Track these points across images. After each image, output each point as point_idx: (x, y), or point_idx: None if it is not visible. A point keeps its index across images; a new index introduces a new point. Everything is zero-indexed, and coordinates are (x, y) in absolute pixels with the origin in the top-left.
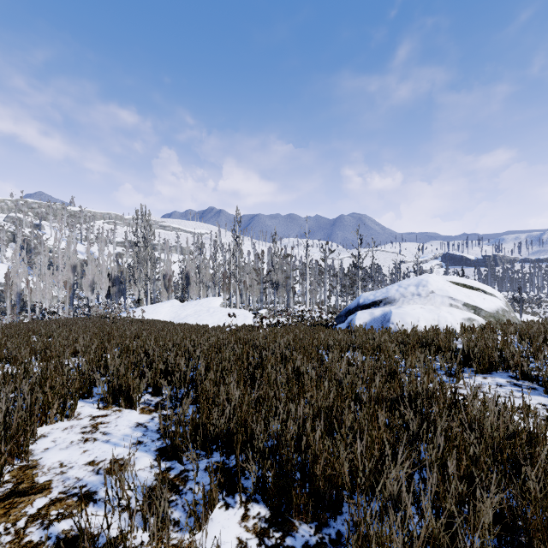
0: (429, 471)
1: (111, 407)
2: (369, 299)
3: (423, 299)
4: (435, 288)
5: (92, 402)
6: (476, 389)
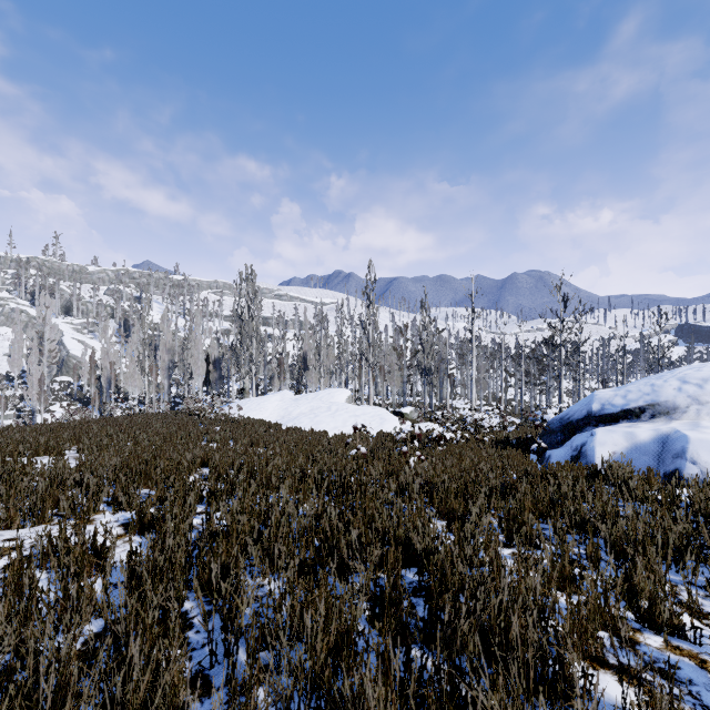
0: None
1: None
2: (614, 404)
3: None
4: None
5: None
6: None
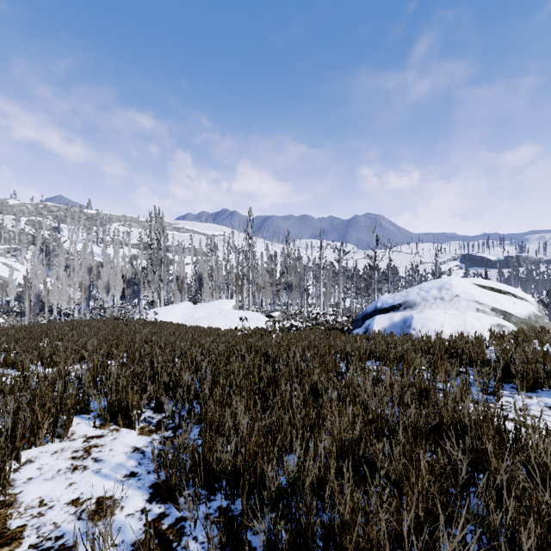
0: (489, 536)
1: (109, 425)
2: (387, 302)
3: (446, 303)
4: (459, 292)
5: (89, 419)
6: (532, 418)
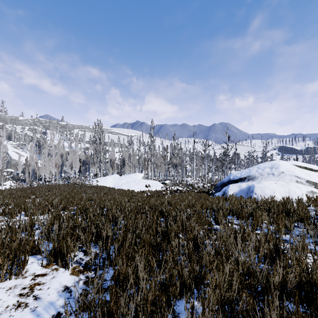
0: None
1: (52, 265)
2: (237, 176)
3: (276, 177)
4: (284, 170)
5: (40, 259)
6: None
